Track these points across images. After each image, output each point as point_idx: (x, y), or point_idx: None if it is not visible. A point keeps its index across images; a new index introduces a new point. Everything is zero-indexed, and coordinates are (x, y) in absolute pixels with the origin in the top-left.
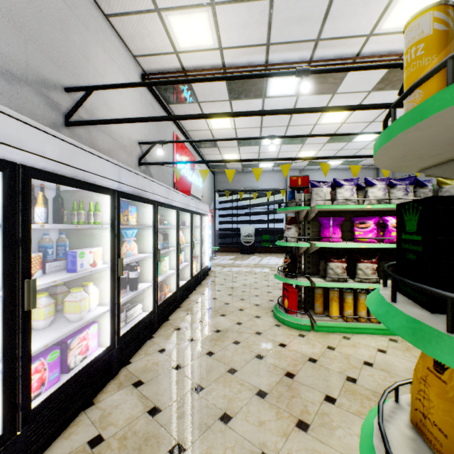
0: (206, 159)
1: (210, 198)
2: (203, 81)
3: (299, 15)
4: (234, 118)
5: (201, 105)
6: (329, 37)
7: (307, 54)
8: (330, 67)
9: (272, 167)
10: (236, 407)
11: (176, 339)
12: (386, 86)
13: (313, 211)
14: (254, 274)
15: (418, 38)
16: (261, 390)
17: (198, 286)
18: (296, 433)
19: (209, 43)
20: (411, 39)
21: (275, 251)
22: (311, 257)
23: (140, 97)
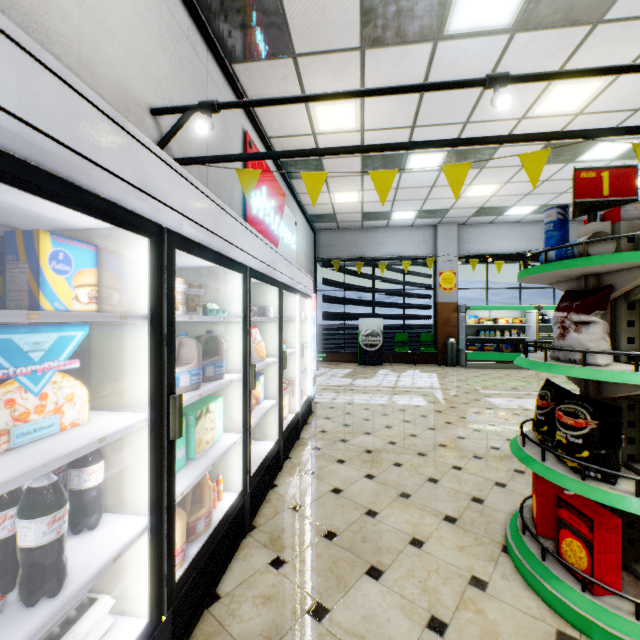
0: (302, 203)
1: (308, 272)
2: None
3: None
4: (364, 101)
5: (299, 64)
6: None
7: None
8: None
9: (412, 219)
10: None
11: None
12: None
13: None
14: (399, 411)
15: None
16: None
17: (293, 445)
18: None
19: None
20: None
21: (416, 360)
22: (638, 410)
23: (155, 0)
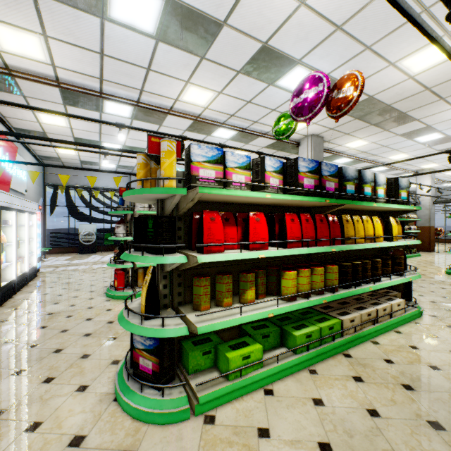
0: (32, 148)
1: (38, 193)
2: (37, 110)
3: (125, 72)
4: (70, 119)
5: (27, 99)
6: (150, 92)
7: (135, 95)
8: (154, 108)
9: (115, 168)
10: (67, 344)
11: (3, 327)
12: (195, 130)
13: (135, 215)
14: (93, 270)
15: (139, 162)
16: (88, 333)
17: (24, 287)
18: (108, 342)
19: (41, 58)
20: (137, 161)
21: None
22: None
23: None
